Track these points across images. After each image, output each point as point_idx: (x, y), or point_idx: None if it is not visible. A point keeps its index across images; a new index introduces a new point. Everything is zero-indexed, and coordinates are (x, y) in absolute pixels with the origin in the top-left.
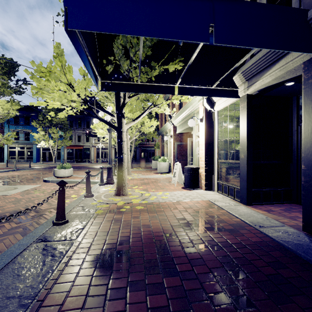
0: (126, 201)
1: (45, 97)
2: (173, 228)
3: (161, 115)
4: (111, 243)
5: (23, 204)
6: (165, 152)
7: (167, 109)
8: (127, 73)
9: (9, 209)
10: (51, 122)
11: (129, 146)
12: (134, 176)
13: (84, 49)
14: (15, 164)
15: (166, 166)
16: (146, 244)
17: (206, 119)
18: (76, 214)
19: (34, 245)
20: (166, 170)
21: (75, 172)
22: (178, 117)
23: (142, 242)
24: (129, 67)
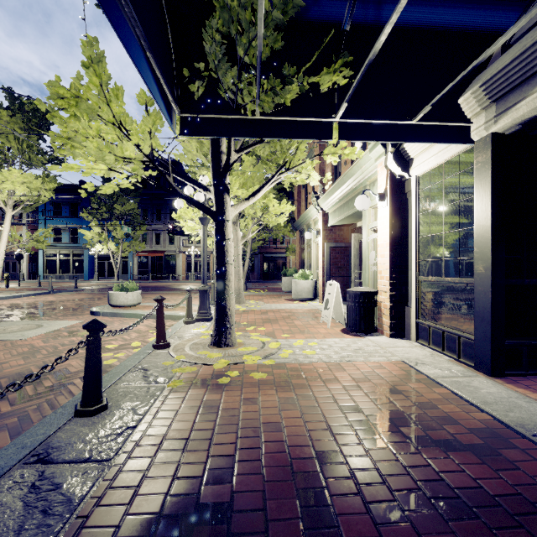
0: (231, 358)
1: (78, 156)
2: (334, 434)
3: (299, 194)
4: (191, 476)
5: (41, 358)
6: (305, 261)
7: (315, 175)
8: (233, 97)
9: (10, 371)
10: (112, 211)
11: (241, 251)
12: (250, 305)
13: (135, 33)
14: (50, 282)
15: (309, 288)
16: (274, 483)
17: (392, 194)
18: (128, 389)
19: (17, 474)
20: (309, 295)
21: (147, 297)
22: (331, 196)
23: (263, 474)
24: (236, 82)
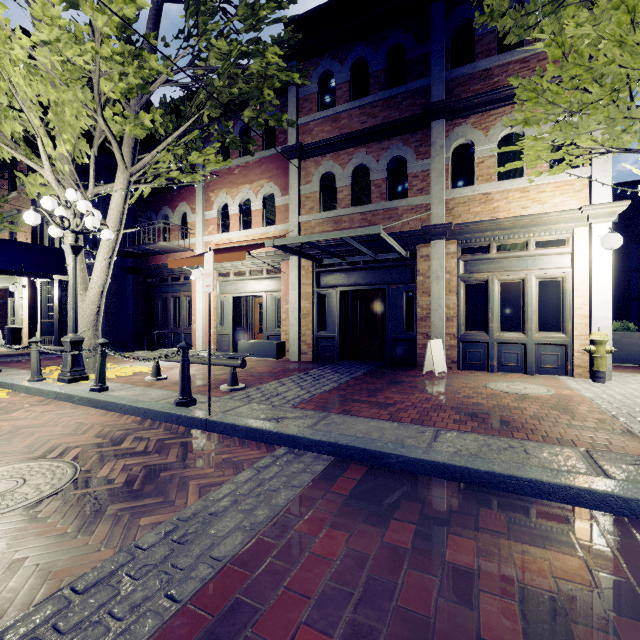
0: None
1: None
2: None
3: None
4: None
5: None
6: None
7: None
8: None
9: None
10: None
11: None
12: None
13: None
14: None
15: None
16: None
17: (30, 286)
18: None
19: None
20: None
21: None
22: None
23: None
24: None
